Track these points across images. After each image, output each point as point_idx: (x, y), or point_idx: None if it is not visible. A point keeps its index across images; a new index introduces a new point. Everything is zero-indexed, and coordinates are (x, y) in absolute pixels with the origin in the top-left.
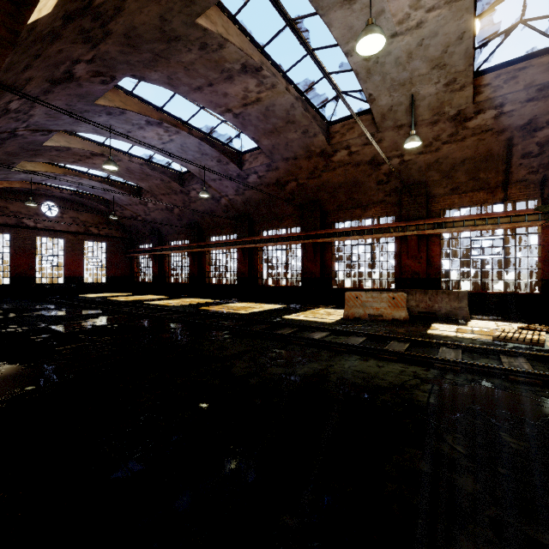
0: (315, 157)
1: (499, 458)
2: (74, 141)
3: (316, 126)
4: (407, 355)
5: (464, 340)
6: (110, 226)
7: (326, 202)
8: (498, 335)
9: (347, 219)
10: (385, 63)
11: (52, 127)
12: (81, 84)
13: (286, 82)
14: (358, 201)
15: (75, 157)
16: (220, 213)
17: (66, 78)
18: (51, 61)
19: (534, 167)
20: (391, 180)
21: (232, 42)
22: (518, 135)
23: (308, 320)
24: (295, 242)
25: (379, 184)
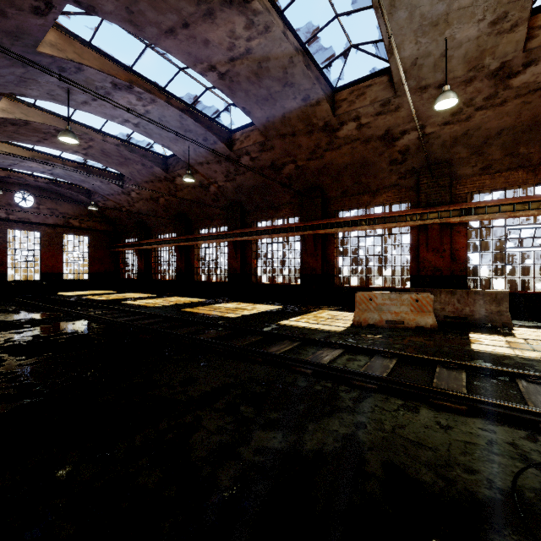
0: (317, 132)
1: None
2: (32, 114)
3: (320, 90)
4: (481, 403)
5: (535, 364)
6: (93, 218)
7: (328, 187)
8: None
9: (353, 206)
10: None
11: None
12: (3, 11)
13: (284, 25)
14: (366, 185)
15: (38, 135)
16: (209, 202)
17: None
18: None
19: None
20: (407, 159)
21: None
22: None
23: (310, 327)
24: (293, 233)
25: (392, 165)
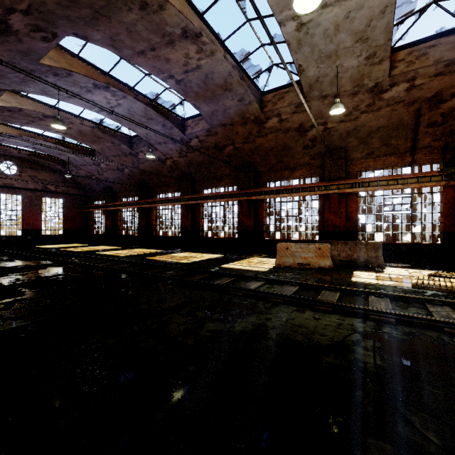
0: (249, 123)
1: None
2: (25, 103)
3: (251, 94)
4: (341, 306)
5: (387, 288)
6: (66, 184)
7: (259, 164)
8: (416, 283)
9: (277, 179)
10: (314, 35)
11: None
12: (21, 39)
13: (224, 51)
14: (286, 163)
15: (27, 118)
16: (165, 173)
17: (2, 30)
18: None
19: (438, 135)
20: (316, 145)
21: (172, 3)
22: (426, 106)
23: (244, 269)
24: (232, 199)
25: (305, 149)
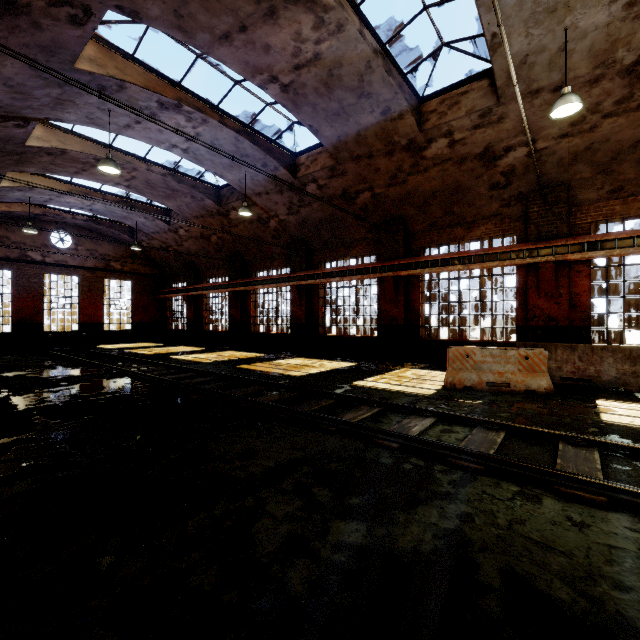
0: (398, 152)
1: None
2: (70, 142)
3: (403, 100)
4: (626, 493)
5: None
6: (136, 260)
7: (412, 219)
8: None
9: (443, 242)
10: None
11: (26, 112)
12: (37, 22)
13: (360, 22)
14: (459, 215)
15: (76, 165)
16: (268, 240)
17: (5, 3)
18: None
19: None
20: (512, 182)
21: None
22: None
23: (392, 390)
24: (369, 276)
25: (493, 190)
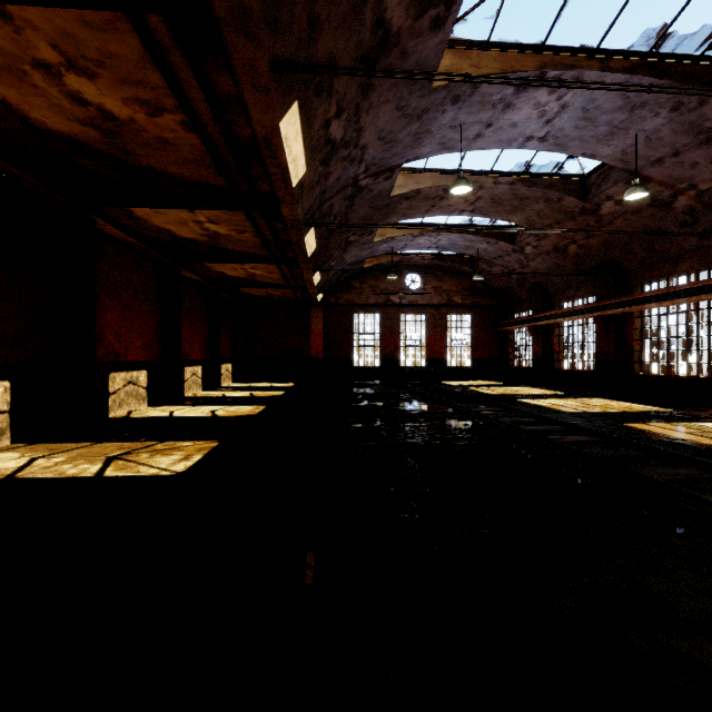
0: None
1: None
2: (423, 180)
3: None
4: None
5: None
6: (475, 292)
7: None
8: None
9: None
10: None
11: (392, 161)
12: (404, 50)
13: None
14: None
15: (426, 203)
16: (669, 231)
17: (381, 44)
18: (345, 0)
19: None
20: None
21: None
22: None
23: None
24: None
25: None
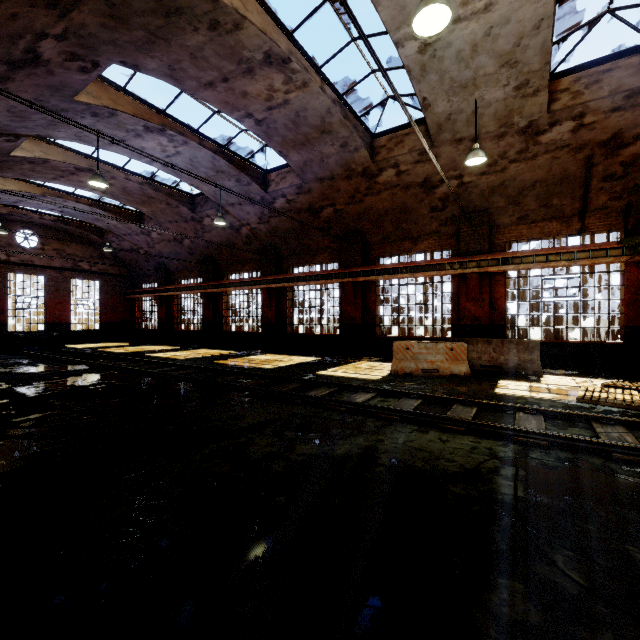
0: (356, 177)
1: (638, 594)
2: (52, 152)
3: (358, 138)
4: (477, 425)
5: (542, 403)
6: (104, 260)
7: (369, 232)
8: (583, 396)
9: (395, 253)
10: (444, 58)
11: (20, 130)
12: (52, 71)
13: (321, 80)
14: (407, 231)
15: (55, 172)
16: (240, 245)
17: (29, 60)
18: (3, 31)
19: (617, 192)
20: (447, 206)
21: (252, 21)
22: (599, 152)
23: (348, 377)
24: (332, 281)
25: (433, 212)
